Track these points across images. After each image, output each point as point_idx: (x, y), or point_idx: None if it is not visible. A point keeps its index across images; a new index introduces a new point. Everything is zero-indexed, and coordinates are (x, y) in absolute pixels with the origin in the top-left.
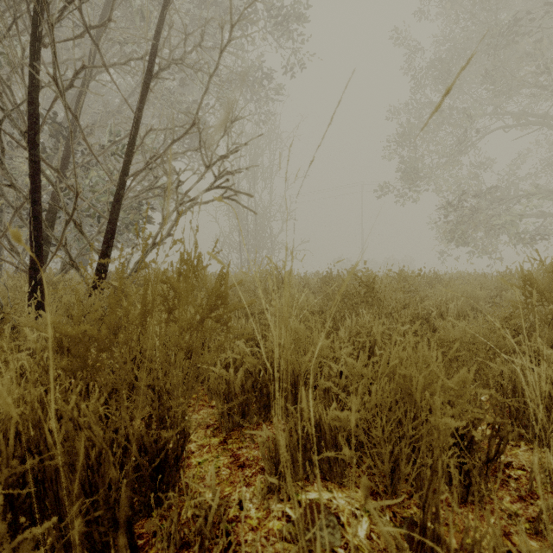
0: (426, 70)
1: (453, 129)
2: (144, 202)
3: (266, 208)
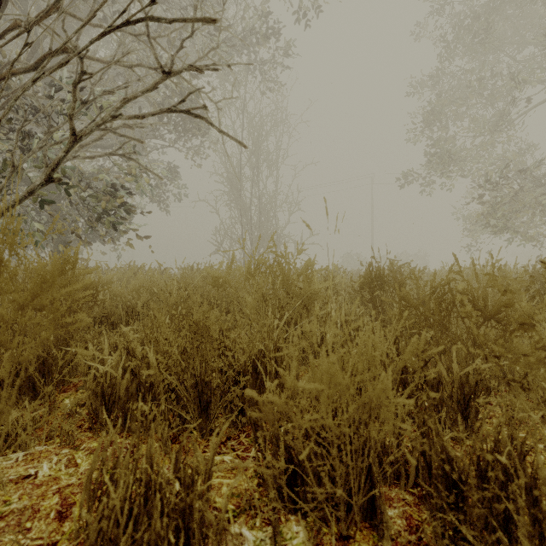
0: (458, 30)
1: (487, 102)
2: (138, 191)
3: (271, 197)
